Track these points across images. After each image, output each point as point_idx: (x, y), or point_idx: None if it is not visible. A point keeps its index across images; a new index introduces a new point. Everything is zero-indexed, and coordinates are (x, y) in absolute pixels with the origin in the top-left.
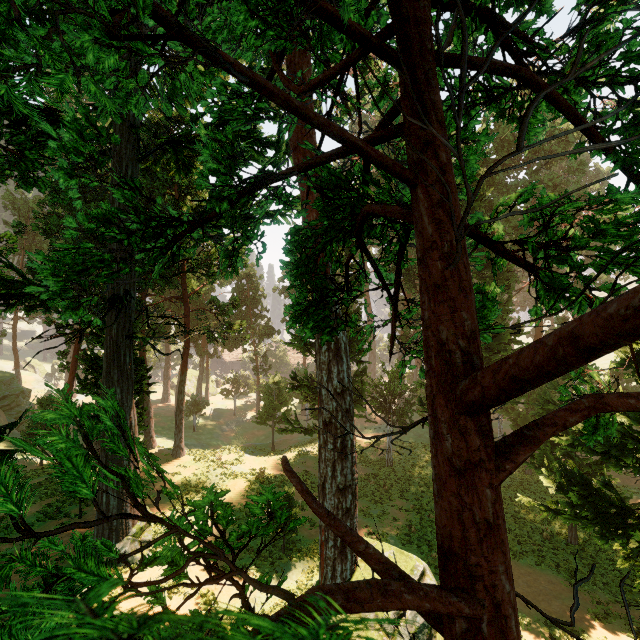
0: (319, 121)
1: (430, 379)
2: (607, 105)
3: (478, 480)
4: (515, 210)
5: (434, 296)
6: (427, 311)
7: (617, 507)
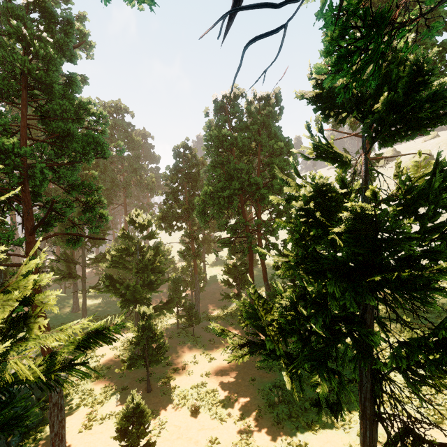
0: (2, 191)
1: (25, 232)
2: (90, 172)
3: (32, 243)
4: (111, 169)
5: (26, 220)
6: (25, 222)
7: (121, 283)
